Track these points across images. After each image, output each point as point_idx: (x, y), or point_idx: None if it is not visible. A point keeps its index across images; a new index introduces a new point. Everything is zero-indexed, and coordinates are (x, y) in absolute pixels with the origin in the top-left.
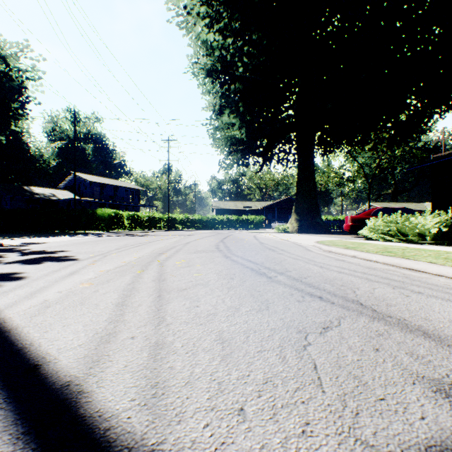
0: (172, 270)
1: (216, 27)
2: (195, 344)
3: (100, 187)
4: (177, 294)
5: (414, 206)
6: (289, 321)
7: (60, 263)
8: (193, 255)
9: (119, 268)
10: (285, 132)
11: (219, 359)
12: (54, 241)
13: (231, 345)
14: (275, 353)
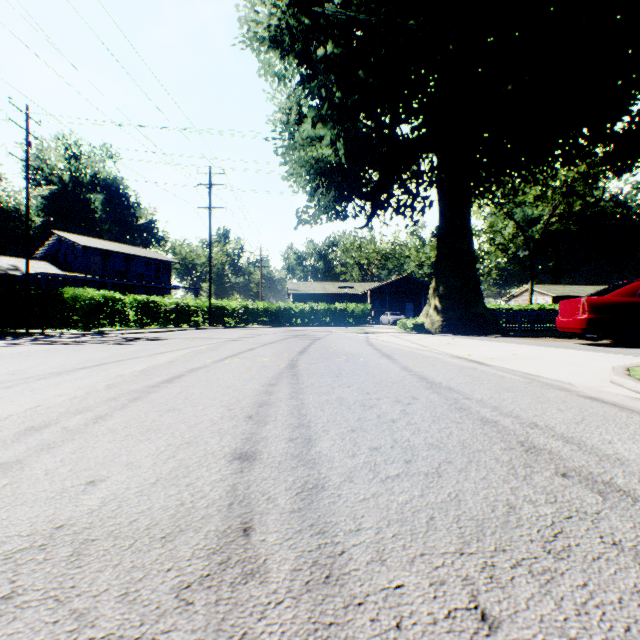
0: None
1: None
2: None
3: (101, 256)
4: None
5: (591, 290)
6: None
7: None
8: None
9: None
10: (415, 152)
11: None
12: None
13: None
14: None
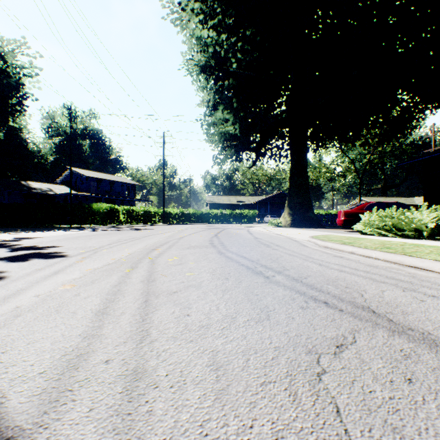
0: (163, 269)
1: (210, 24)
2: (183, 371)
3: (96, 182)
4: (166, 298)
5: (403, 201)
6: (295, 336)
7: (47, 261)
8: (186, 251)
9: (107, 265)
10: (278, 128)
11: (213, 397)
12: (48, 236)
13: (227, 374)
14: (283, 387)
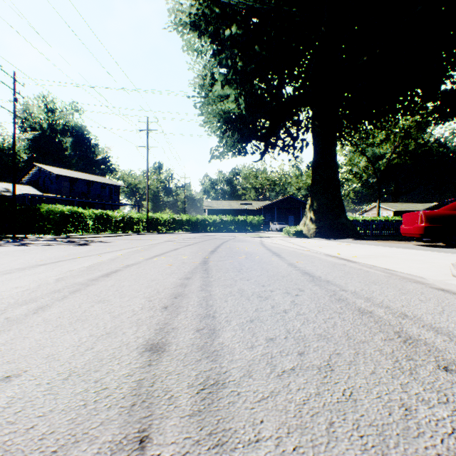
0: None
1: None
2: None
3: (70, 182)
4: None
5: (421, 207)
6: None
7: None
8: None
9: None
10: (296, 106)
11: None
12: None
13: None
14: None
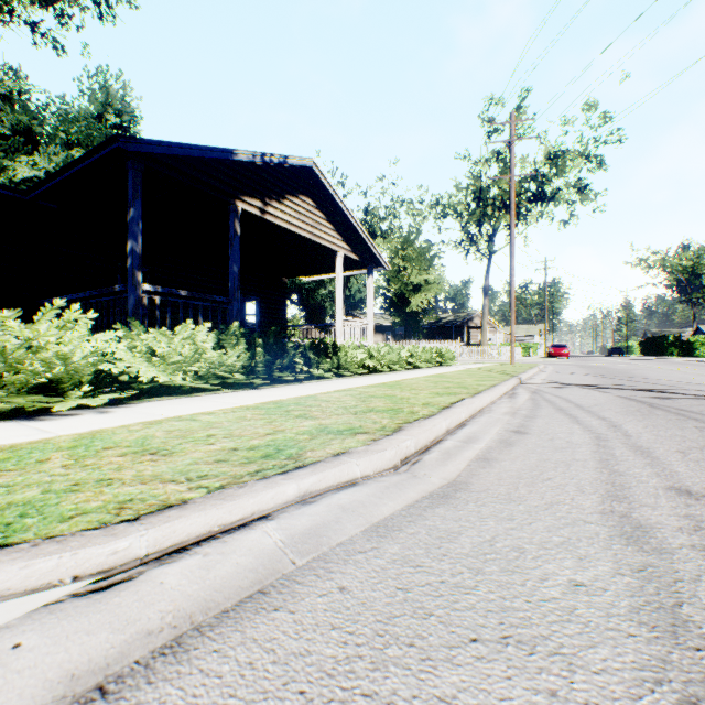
0: None
1: None
2: None
3: None
4: None
5: None
6: None
7: None
8: None
9: None
10: None
11: None
12: None
13: None
14: None
